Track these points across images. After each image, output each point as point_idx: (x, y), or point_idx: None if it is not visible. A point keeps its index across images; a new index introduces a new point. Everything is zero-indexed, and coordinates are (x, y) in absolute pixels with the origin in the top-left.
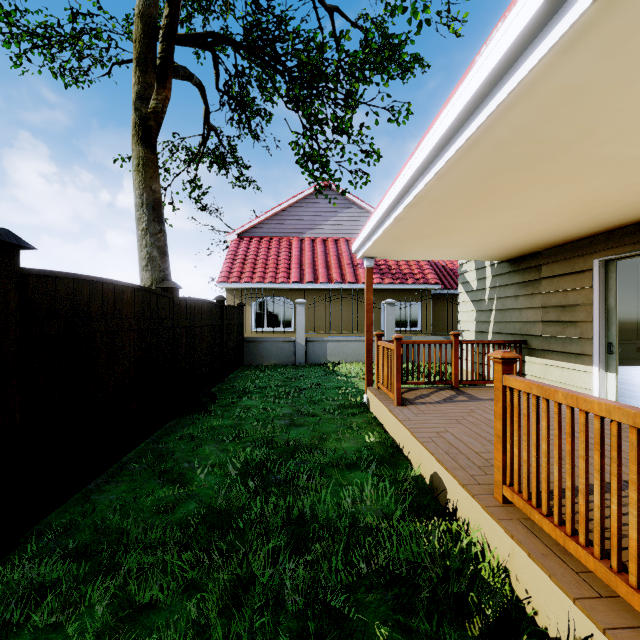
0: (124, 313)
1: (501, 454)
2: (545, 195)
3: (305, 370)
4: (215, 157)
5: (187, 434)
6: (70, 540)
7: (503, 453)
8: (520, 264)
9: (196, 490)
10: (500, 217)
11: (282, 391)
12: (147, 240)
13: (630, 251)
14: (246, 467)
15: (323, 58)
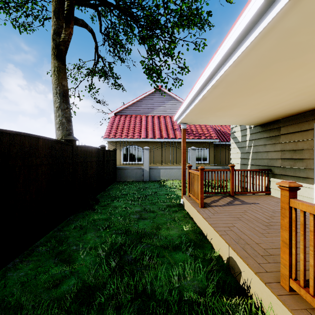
0: (37, 154)
1: (288, 256)
2: (299, 79)
3: (148, 184)
4: (102, 73)
5: (79, 225)
6: None
7: (289, 255)
8: (267, 127)
9: (77, 268)
10: (265, 96)
11: (136, 196)
12: (59, 113)
13: None
14: (111, 249)
15: (158, 13)
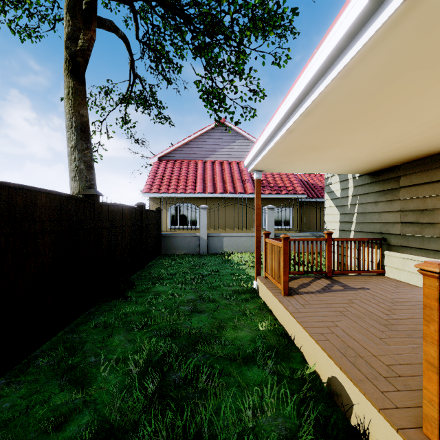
0: (37, 216)
1: (437, 387)
2: (438, 101)
3: (207, 259)
4: (140, 100)
5: (102, 322)
6: None
7: (439, 385)
8: (380, 176)
9: (94, 394)
10: (382, 129)
11: (188, 277)
12: (75, 155)
13: None
14: (148, 363)
15: (221, 10)
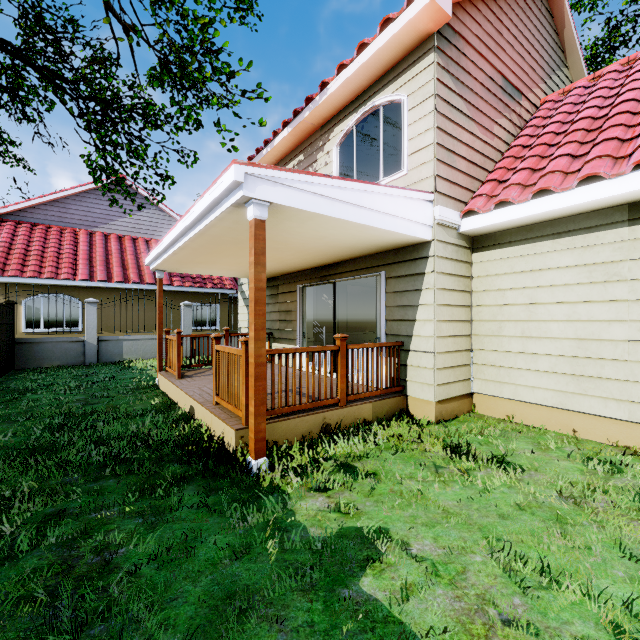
0: None
1: (215, 382)
2: None
3: (97, 368)
4: None
5: None
6: None
7: (215, 381)
8: (270, 283)
9: (4, 445)
10: (239, 259)
11: (73, 385)
12: None
13: (309, 283)
14: (48, 428)
15: (117, 97)
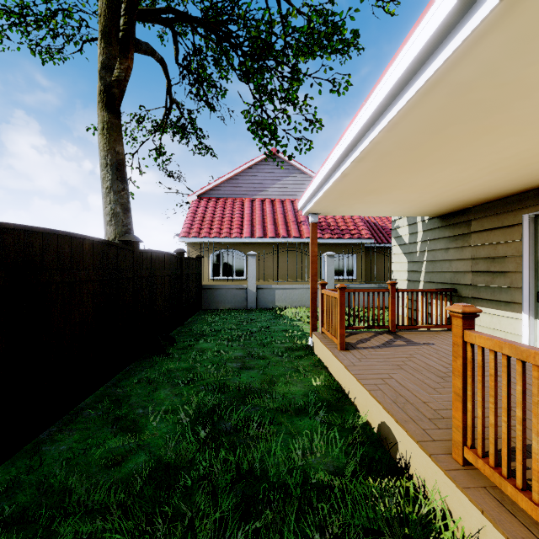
0: (82, 264)
1: (461, 414)
2: (490, 149)
3: (255, 314)
4: (177, 128)
5: (145, 377)
6: (5, 506)
7: (463, 413)
8: (450, 220)
9: (147, 439)
10: (441, 173)
11: (235, 334)
12: (111, 197)
13: None
14: (198, 413)
15: (272, 33)
